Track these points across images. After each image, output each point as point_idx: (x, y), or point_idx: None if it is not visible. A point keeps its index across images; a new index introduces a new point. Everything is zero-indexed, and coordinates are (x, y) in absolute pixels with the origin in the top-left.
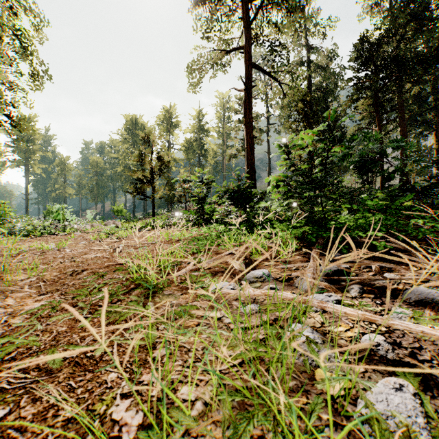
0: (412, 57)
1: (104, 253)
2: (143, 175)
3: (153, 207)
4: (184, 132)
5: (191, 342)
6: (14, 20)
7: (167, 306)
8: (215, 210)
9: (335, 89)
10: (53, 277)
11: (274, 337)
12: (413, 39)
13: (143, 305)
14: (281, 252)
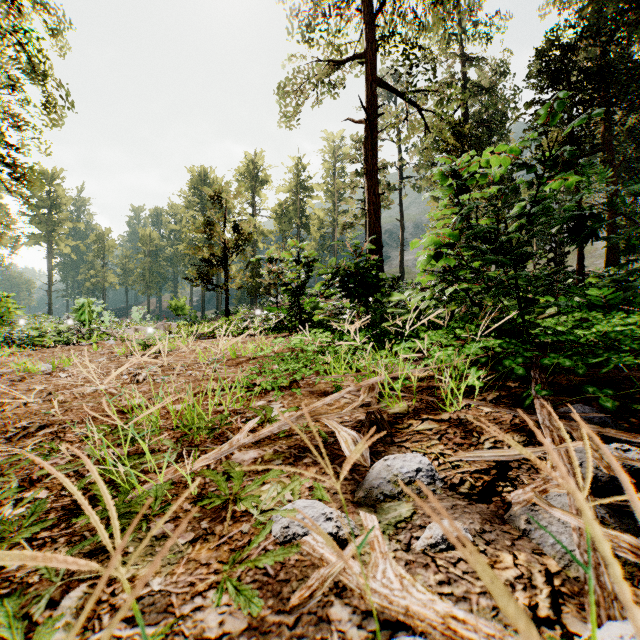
0: (627, 69)
1: (114, 383)
2: (210, 254)
3: (227, 302)
4: (276, 192)
5: None
6: (16, 20)
7: None
8: (317, 307)
9: (504, 122)
10: None
11: None
12: (627, 41)
13: (63, 593)
14: (448, 399)
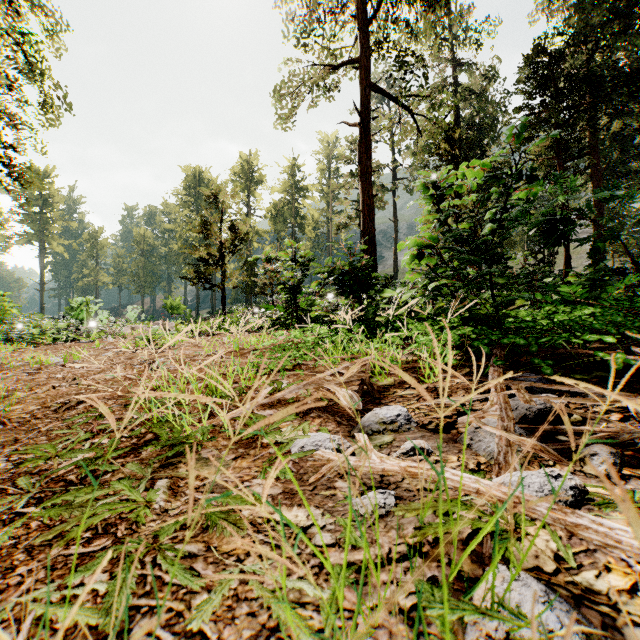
0: (612, 76)
1: (130, 371)
2: (207, 254)
3: (224, 301)
4: (271, 192)
5: (222, 615)
6: (14, 21)
7: (88, 584)
8: (313, 304)
9: (495, 126)
10: (26, 414)
11: (452, 636)
12: (613, 49)
13: (151, 485)
14: (427, 372)
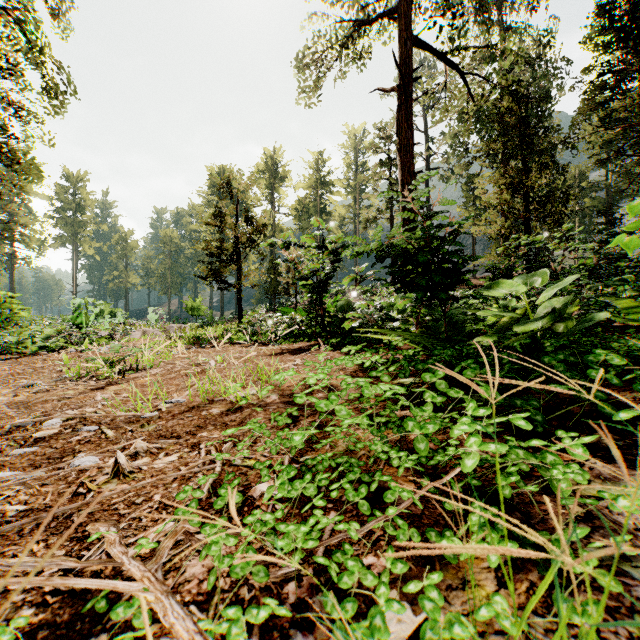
0: None
1: None
2: (220, 248)
3: (240, 302)
4: (296, 188)
5: None
6: None
7: None
8: (346, 308)
9: (548, 100)
10: None
11: None
12: None
13: None
14: None
